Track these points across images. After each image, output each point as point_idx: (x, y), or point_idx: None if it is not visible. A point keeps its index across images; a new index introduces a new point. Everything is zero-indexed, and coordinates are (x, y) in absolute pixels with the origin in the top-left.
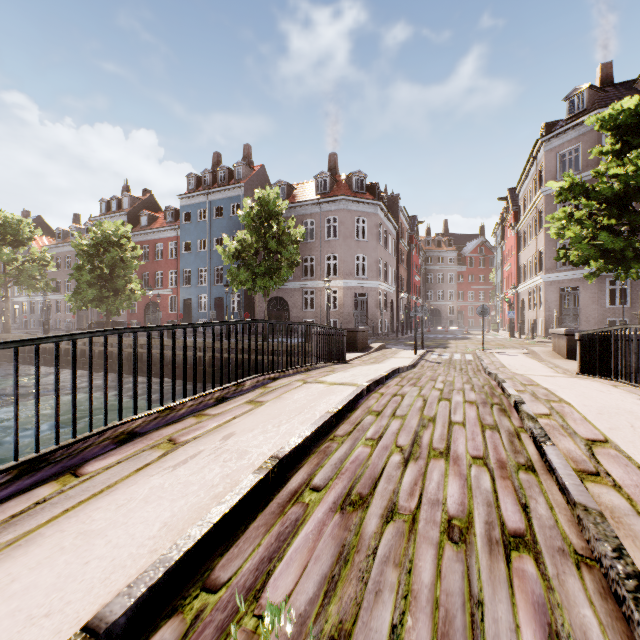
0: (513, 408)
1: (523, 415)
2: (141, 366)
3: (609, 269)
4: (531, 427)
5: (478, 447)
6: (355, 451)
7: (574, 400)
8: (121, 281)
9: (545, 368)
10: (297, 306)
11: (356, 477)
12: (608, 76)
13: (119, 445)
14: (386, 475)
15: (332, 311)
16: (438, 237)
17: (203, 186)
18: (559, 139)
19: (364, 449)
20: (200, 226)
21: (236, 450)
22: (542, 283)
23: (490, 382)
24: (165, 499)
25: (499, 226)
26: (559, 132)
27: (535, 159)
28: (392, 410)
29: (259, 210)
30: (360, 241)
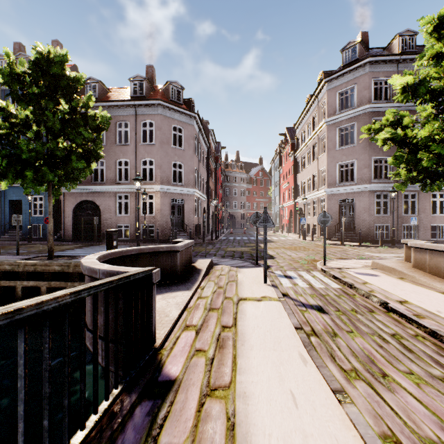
0: None
1: None
2: None
3: (419, 180)
4: None
5: None
6: None
7: None
8: None
9: None
10: (110, 211)
11: None
12: (366, 42)
13: None
14: None
15: (148, 216)
16: (233, 162)
17: None
18: (339, 80)
19: None
20: None
21: None
22: (325, 195)
23: None
24: None
25: (277, 156)
26: (339, 74)
27: (317, 98)
28: None
29: (32, 71)
30: (177, 149)
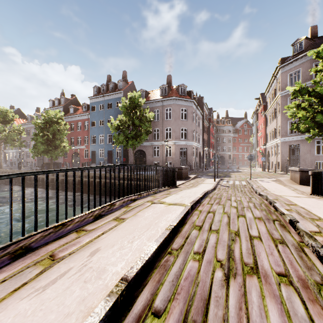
0: (288, 224)
1: (302, 233)
2: (68, 186)
3: (319, 135)
4: (315, 246)
5: (278, 262)
6: (187, 266)
7: None
8: (58, 141)
9: (290, 190)
10: (150, 154)
11: (190, 298)
12: (315, 33)
13: (13, 260)
14: (214, 296)
15: (168, 157)
16: (223, 119)
17: (102, 92)
18: (289, 66)
19: (193, 264)
20: (100, 113)
21: (97, 268)
22: (279, 142)
23: (263, 201)
24: None
25: (255, 113)
26: (289, 62)
27: (275, 77)
28: (209, 225)
29: (130, 104)
30: (183, 120)
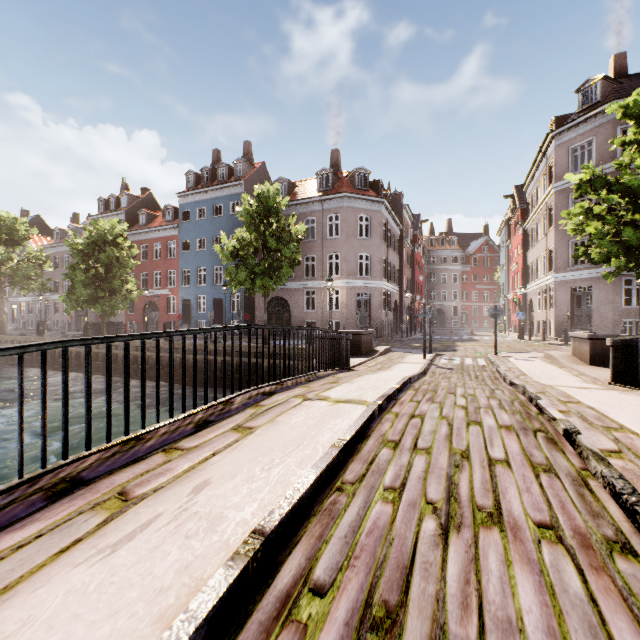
0: (563, 437)
1: (586, 453)
2: (137, 369)
3: (630, 268)
4: (607, 475)
5: (539, 505)
6: (371, 511)
7: (638, 427)
8: (117, 281)
9: (570, 376)
10: (298, 307)
11: (377, 565)
12: (622, 67)
13: (51, 502)
14: (420, 561)
15: (334, 312)
16: (442, 236)
17: (202, 184)
18: (571, 133)
19: (383, 507)
20: (199, 225)
21: (207, 514)
22: (553, 283)
23: (518, 396)
24: (80, 622)
25: (505, 225)
26: (571, 125)
27: (545, 154)
28: (412, 439)
29: (258, 207)
30: (363, 240)
